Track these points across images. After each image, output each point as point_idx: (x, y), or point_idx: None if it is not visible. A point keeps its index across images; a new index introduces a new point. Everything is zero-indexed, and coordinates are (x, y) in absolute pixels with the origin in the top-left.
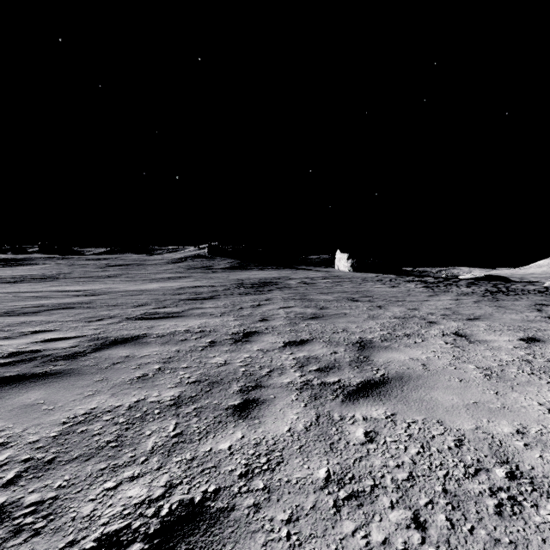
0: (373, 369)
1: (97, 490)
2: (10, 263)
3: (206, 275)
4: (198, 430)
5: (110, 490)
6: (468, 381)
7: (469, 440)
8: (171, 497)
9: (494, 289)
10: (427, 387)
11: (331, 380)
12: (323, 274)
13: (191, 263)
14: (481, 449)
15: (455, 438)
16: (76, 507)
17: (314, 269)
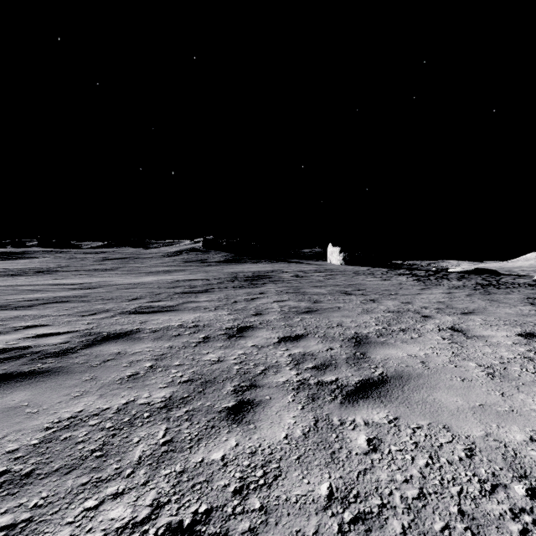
0: (371, 367)
1: (76, 510)
2: (9, 256)
3: (201, 268)
4: (189, 436)
5: (90, 510)
6: (471, 381)
7: (480, 449)
8: (157, 519)
9: (485, 282)
10: (429, 387)
11: (328, 379)
12: (316, 267)
13: (186, 256)
14: (495, 460)
15: (465, 447)
16: (52, 532)
17: (307, 262)
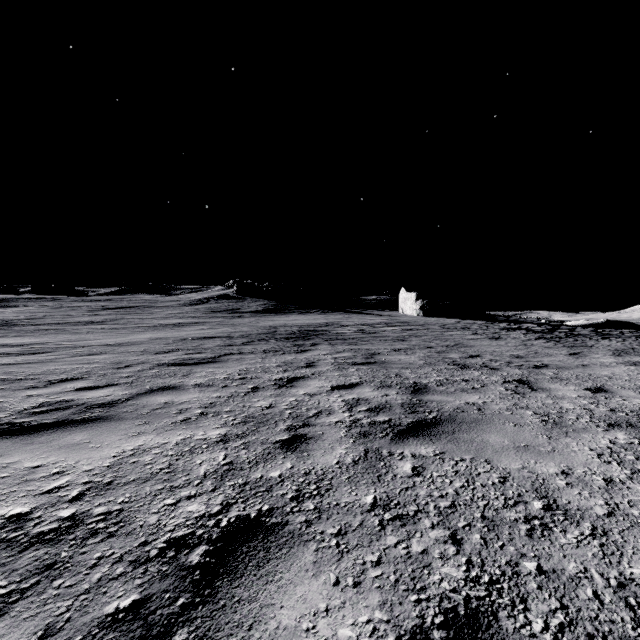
0: None
1: None
2: None
3: (228, 320)
4: None
5: None
6: None
7: None
8: None
9: None
10: None
11: None
12: (385, 319)
13: (213, 305)
14: None
15: None
16: None
17: (372, 313)
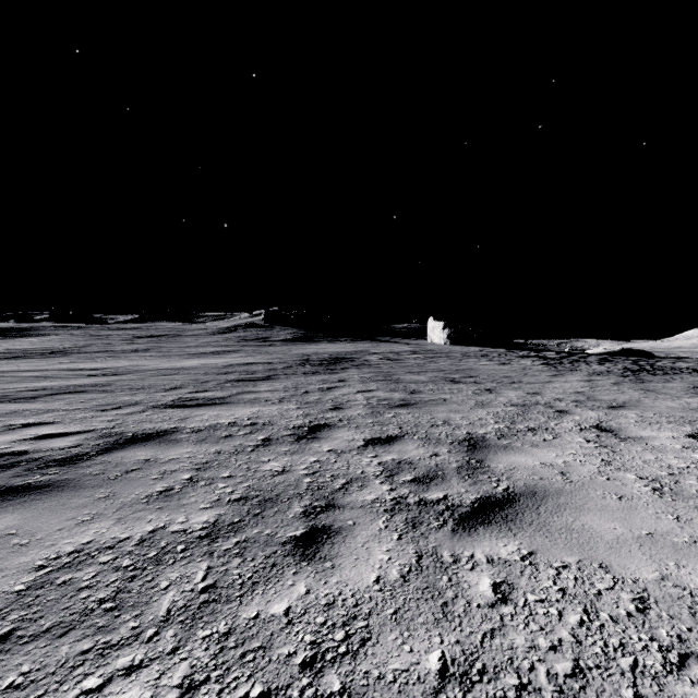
0: (492, 480)
1: (70, 693)
2: (12, 333)
3: (262, 349)
4: (239, 579)
5: (91, 693)
6: (632, 500)
7: (656, 599)
8: None
9: (635, 366)
10: (574, 508)
11: (433, 496)
12: (412, 348)
13: (242, 333)
14: (679, 616)
15: (634, 596)
16: None
17: (401, 341)
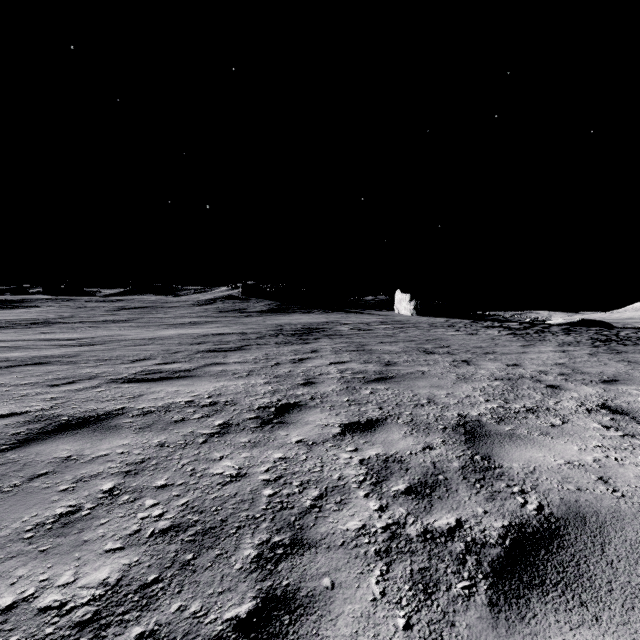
0: (513, 492)
1: None
2: (4, 305)
3: (238, 319)
4: None
5: None
6: None
7: None
8: None
9: (601, 337)
10: None
11: (442, 522)
12: (381, 318)
13: (220, 305)
14: None
15: None
16: None
17: (370, 312)
